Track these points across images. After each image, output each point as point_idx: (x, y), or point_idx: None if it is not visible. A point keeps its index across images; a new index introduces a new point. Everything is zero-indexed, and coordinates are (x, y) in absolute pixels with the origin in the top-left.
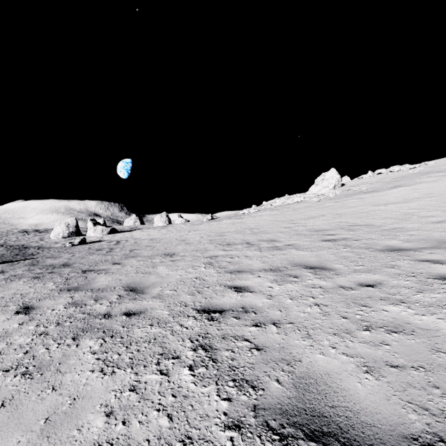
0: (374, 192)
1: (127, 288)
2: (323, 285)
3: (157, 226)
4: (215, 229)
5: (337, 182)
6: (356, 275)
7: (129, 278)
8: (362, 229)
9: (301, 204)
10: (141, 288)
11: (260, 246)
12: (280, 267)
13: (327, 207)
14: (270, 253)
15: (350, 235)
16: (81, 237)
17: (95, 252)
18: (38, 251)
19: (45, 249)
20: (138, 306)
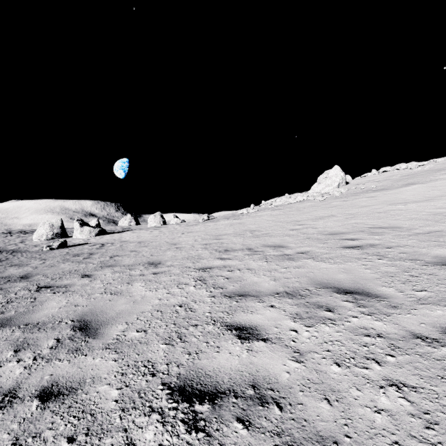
0: (385, 190)
1: (77, 322)
2: (381, 330)
3: (150, 226)
4: (211, 231)
5: (341, 180)
6: (427, 310)
7: (90, 302)
8: (389, 232)
9: (304, 203)
10: (98, 323)
11: (266, 253)
12: (299, 289)
13: (335, 206)
14: (281, 264)
15: (376, 240)
16: (61, 240)
17: (70, 258)
18: (8, 257)
19: (18, 254)
20: (73, 370)
